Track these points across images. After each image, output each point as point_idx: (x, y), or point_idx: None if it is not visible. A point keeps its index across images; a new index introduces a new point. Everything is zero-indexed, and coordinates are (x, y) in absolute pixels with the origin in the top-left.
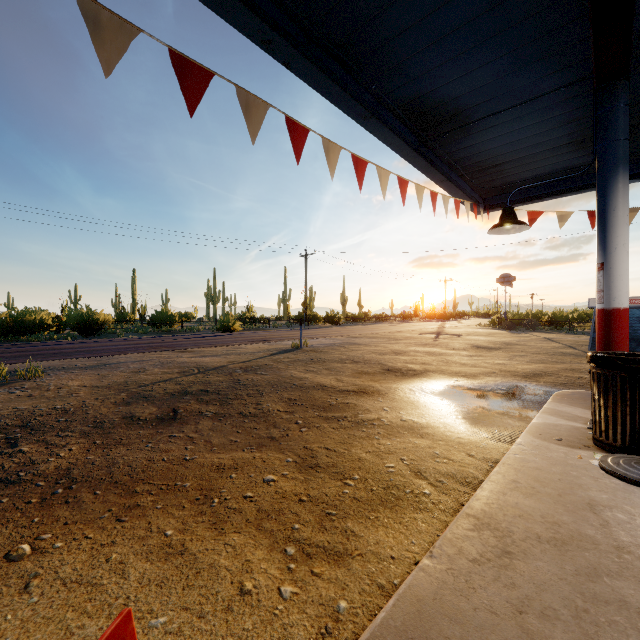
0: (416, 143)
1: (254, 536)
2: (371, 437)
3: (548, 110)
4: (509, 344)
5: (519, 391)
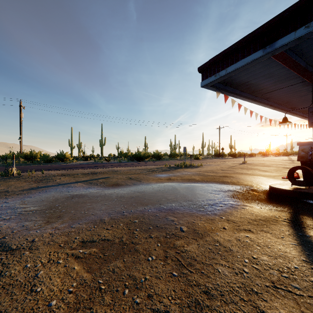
0: (302, 114)
1: None
2: None
3: None
4: None
5: None
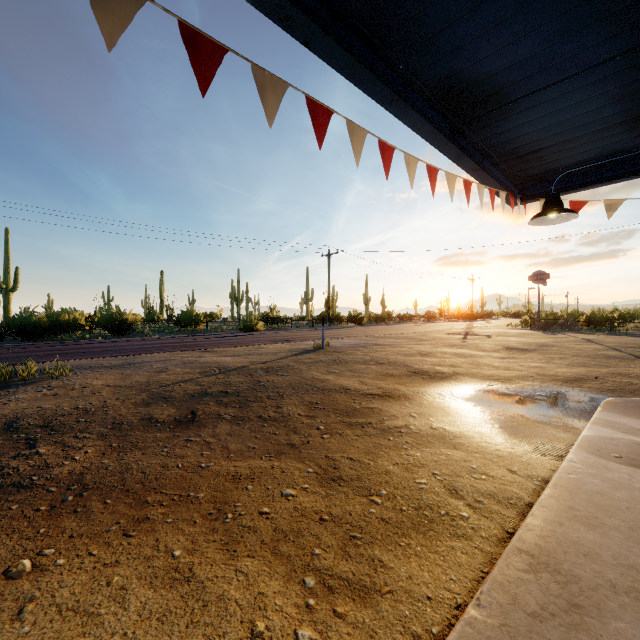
0: (447, 129)
1: (269, 562)
2: (398, 447)
3: (600, 84)
4: (544, 345)
5: (561, 397)
